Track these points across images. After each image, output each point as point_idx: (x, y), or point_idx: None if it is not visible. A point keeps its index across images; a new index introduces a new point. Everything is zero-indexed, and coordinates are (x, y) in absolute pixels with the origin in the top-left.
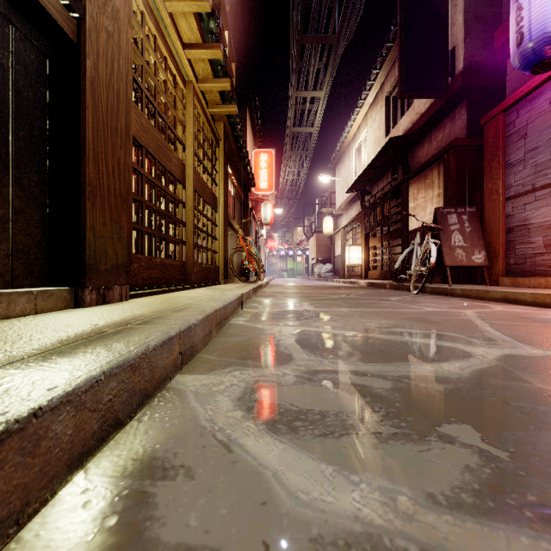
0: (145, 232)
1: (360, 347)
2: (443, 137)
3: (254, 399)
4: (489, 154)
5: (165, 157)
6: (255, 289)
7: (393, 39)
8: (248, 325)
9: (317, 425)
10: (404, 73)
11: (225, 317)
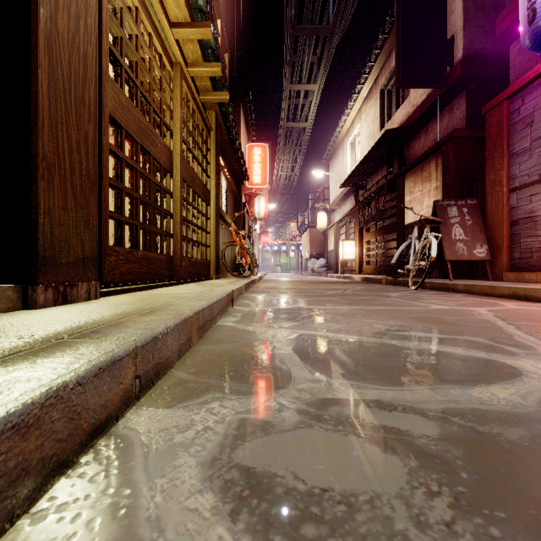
0: (126, 223)
1: (374, 359)
2: (441, 128)
3: (235, 463)
4: (491, 144)
5: (149, 142)
6: (247, 285)
7: (389, 30)
8: (237, 328)
9: (343, 536)
10: (401, 62)
11: (210, 318)
